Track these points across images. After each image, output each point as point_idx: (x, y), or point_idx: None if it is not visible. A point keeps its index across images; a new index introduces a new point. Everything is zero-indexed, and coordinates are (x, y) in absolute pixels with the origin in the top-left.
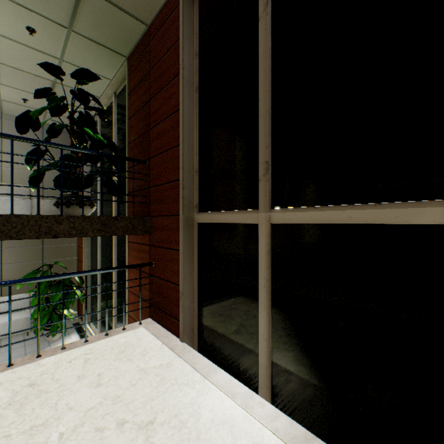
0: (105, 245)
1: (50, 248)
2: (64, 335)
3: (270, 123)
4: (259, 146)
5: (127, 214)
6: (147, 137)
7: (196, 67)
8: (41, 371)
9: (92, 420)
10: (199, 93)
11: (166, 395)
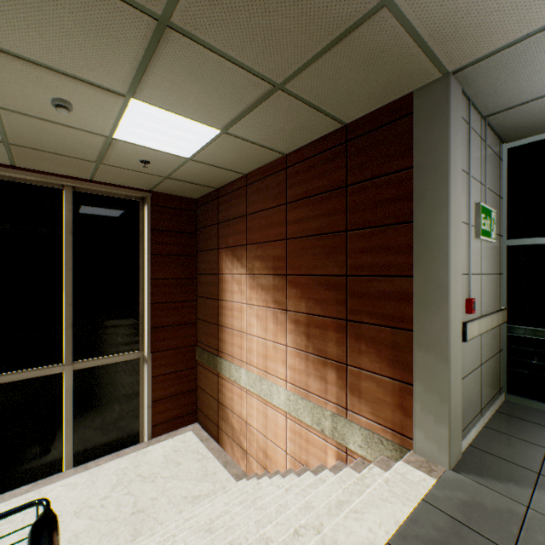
0: None
1: None
2: None
3: None
4: None
5: None
6: None
7: None
8: None
9: None
10: None
11: None
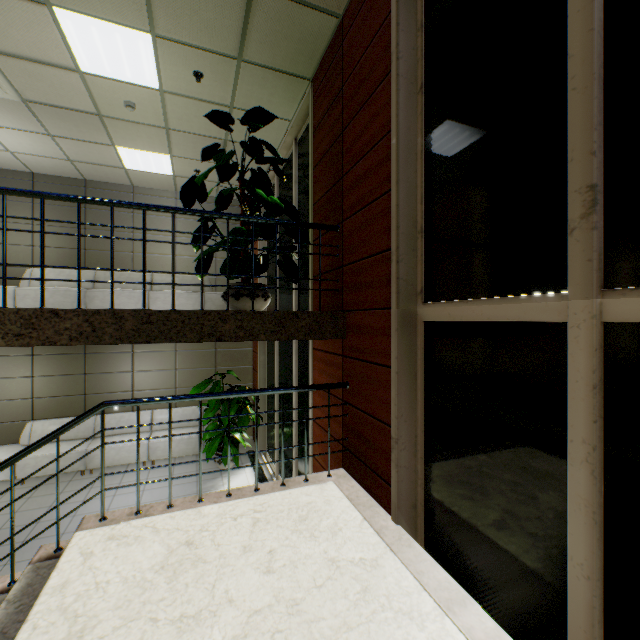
0: (283, 352)
1: (223, 352)
2: (237, 465)
3: (601, 98)
4: (570, 156)
5: (310, 308)
6: (338, 190)
7: (420, 50)
8: (201, 525)
9: (257, 636)
10: (425, 93)
11: (371, 627)
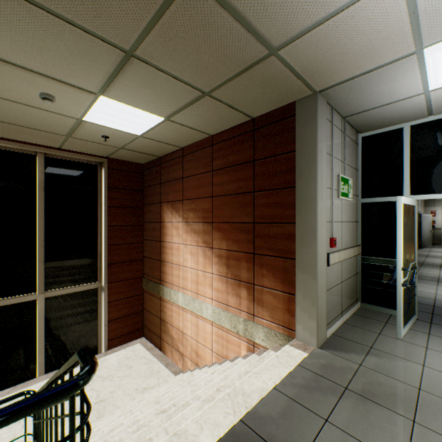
0: None
1: None
2: None
3: None
4: None
5: None
6: None
7: None
8: None
9: None
10: None
11: None
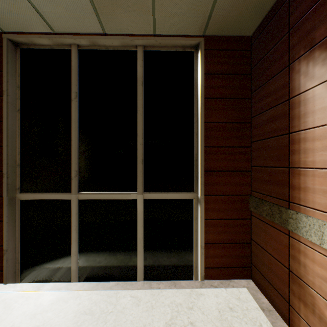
0: None
1: None
2: None
3: (78, 152)
4: (72, 162)
5: None
6: None
7: (19, 96)
8: None
9: None
10: (22, 114)
11: (14, 312)
